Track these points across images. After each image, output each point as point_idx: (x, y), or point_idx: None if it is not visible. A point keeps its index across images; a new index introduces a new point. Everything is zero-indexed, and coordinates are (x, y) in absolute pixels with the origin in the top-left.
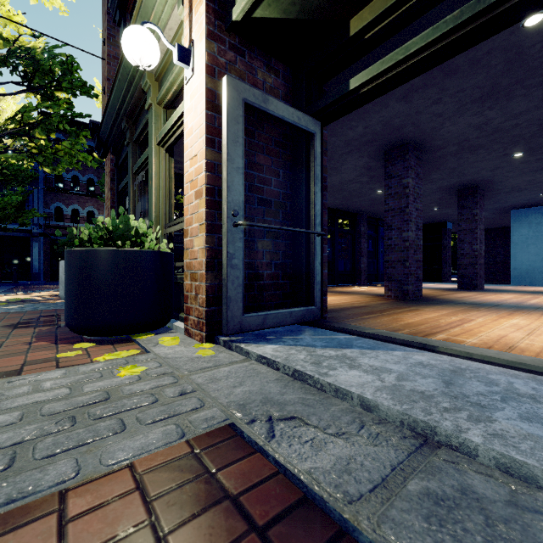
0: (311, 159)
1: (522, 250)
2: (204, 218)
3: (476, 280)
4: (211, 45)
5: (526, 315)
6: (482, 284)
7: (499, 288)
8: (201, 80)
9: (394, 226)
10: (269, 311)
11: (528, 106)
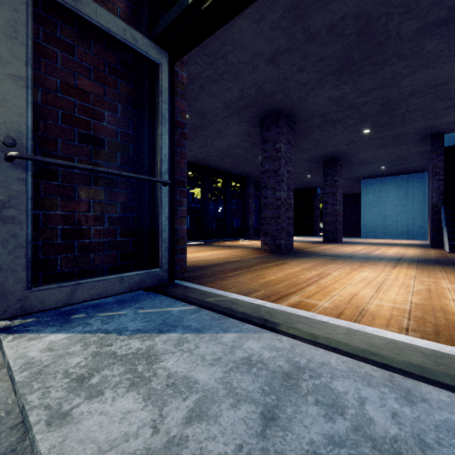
0: (156, 94)
1: (368, 211)
2: None
3: (336, 234)
4: None
5: (373, 266)
6: (341, 238)
7: (353, 240)
8: None
9: (269, 186)
10: (82, 280)
11: (374, 84)
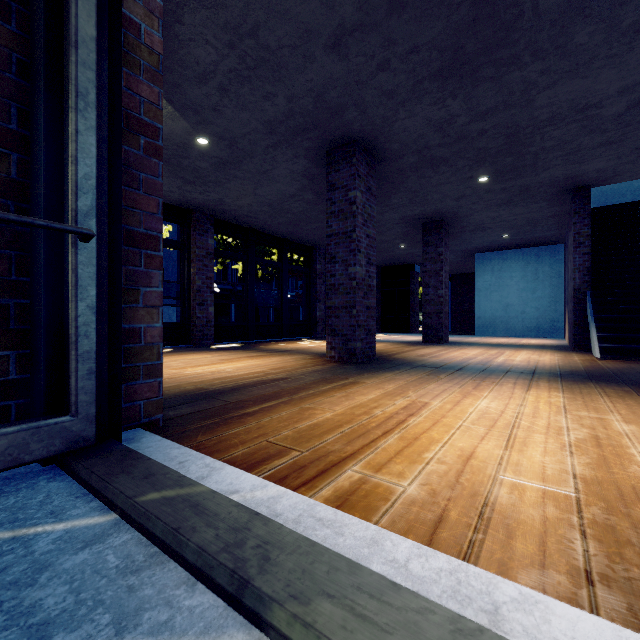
0: (66, 46)
1: (485, 298)
2: None
3: (441, 331)
4: None
5: (496, 387)
6: (447, 336)
7: (464, 339)
8: None
9: (339, 257)
10: None
11: (496, 101)
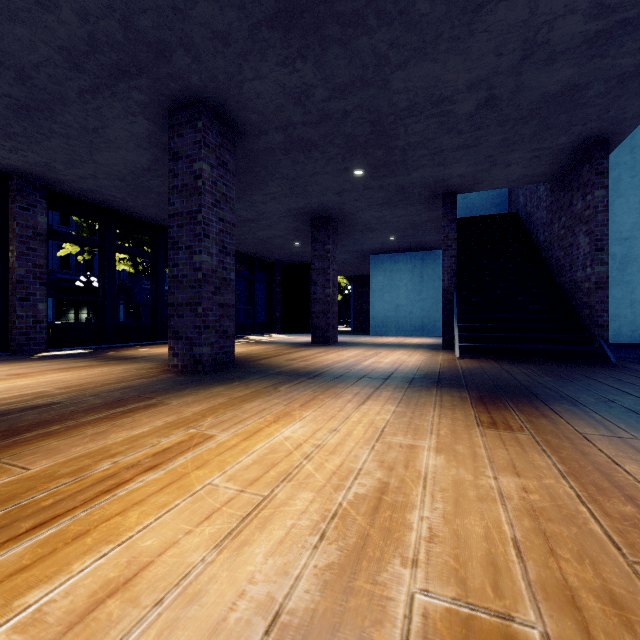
0: None
1: (379, 298)
2: None
3: (329, 332)
4: None
5: (330, 401)
6: (336, 337)
7: (355, 339)
8: None
9: (182, 242)
10: None
11: (351, 74)
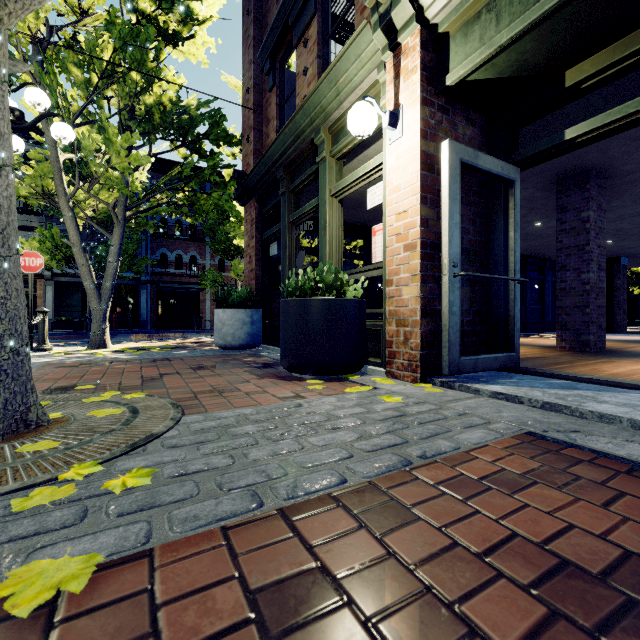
0: (510, 206)
1: None
2: (418, 269)
3: None
4: (424, 110)
5: None
6: None
7: None
8: (414, 143)
9: (570, 266)
10: (478, 356)
11: None
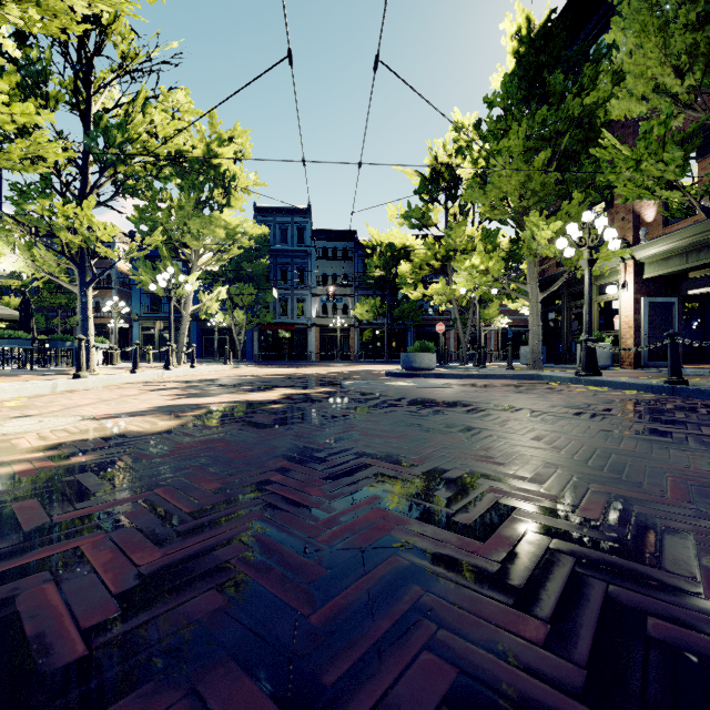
0: (673, 311)
1: None
2: (633, 335)
3: None
4: (635, 285)
5: None
6: None
7: None
8: (631, 295)
9: None
10: (656, 361)
11: None
